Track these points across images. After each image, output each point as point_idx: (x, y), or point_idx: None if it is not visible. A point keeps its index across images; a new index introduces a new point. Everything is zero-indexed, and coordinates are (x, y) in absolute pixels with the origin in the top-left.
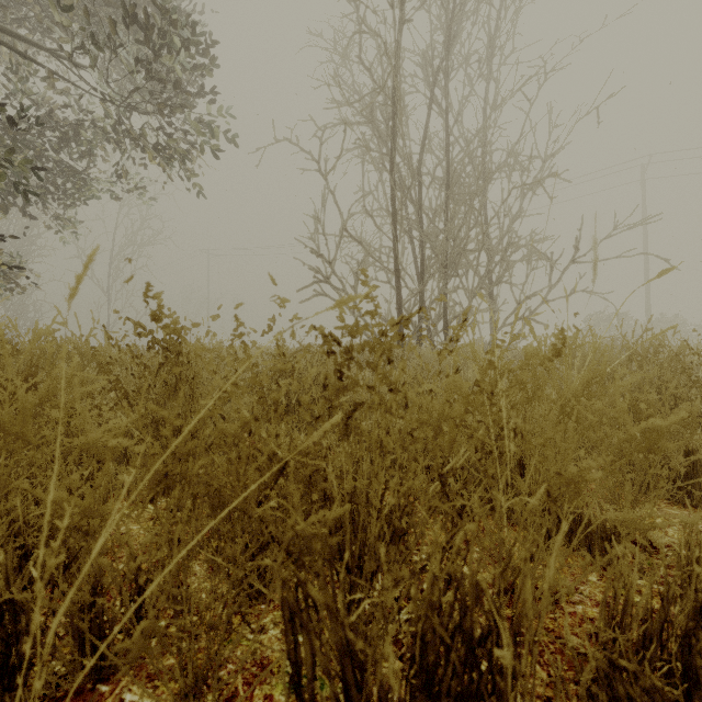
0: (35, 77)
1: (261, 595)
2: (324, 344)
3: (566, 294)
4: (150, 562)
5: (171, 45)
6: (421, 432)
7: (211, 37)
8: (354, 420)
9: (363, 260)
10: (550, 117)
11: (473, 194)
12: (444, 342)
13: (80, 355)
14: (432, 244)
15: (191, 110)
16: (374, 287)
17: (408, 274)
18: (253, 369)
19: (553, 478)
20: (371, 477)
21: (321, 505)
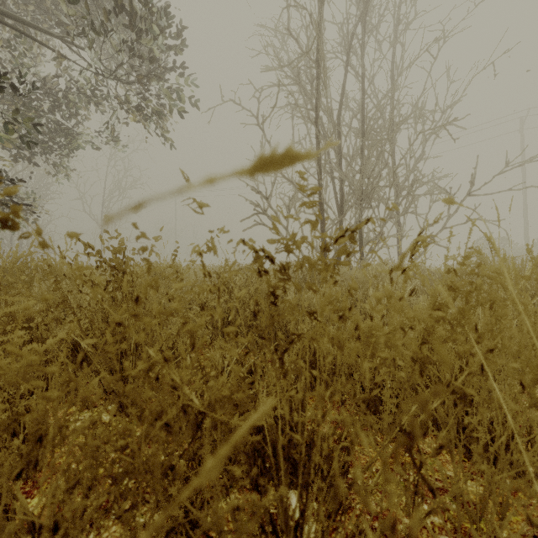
0: (44, 62)
1: (187, 535)
2: (253, 263)
3: (498, 213)
4: (54, 513)
5: (141, 27)
6: (379, 378)
7: (173, 22)
8: (287, 330)
9: (294, 196)
10: (447, 77)
11: (385, 139)
12: (360, 262)
13: (54, 273)
14: (350, 181)
15: (159, 81)
16: (339, 141)
17: (330, 207)
18: (200, 284)
19: (523, 420)
20: (304, 393)
21: (249, 465)
